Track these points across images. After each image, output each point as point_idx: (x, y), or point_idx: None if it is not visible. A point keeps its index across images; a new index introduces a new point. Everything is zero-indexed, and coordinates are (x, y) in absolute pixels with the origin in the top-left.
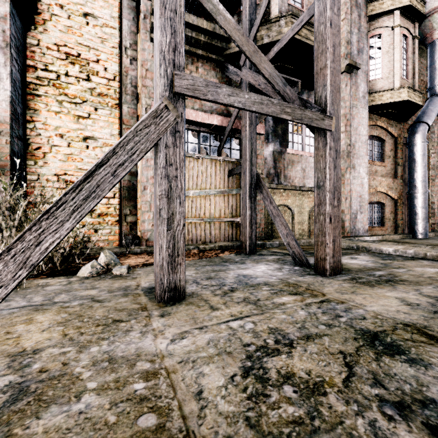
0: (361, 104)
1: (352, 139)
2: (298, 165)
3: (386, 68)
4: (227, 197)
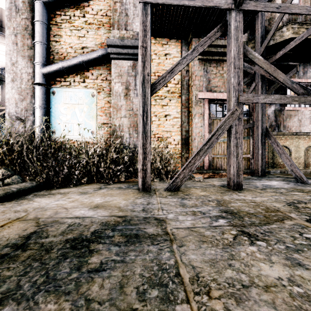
0: None
1: None
2: (295, 118)
3: None
4: None
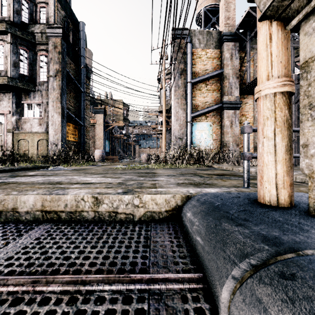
0: None
1: None
2: None
3: None
4: None
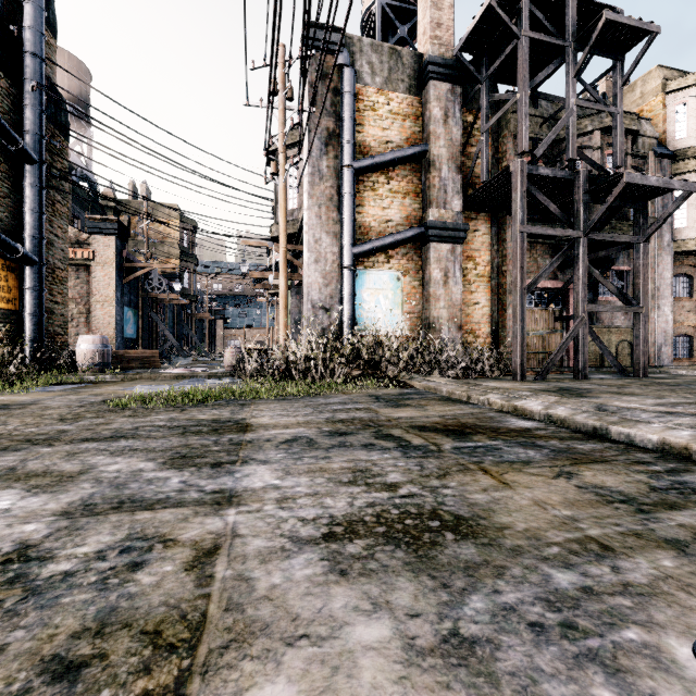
0: (666, 252)
1: (656, 283)
2: None
3: (691, 219)
4: (553, 336)
